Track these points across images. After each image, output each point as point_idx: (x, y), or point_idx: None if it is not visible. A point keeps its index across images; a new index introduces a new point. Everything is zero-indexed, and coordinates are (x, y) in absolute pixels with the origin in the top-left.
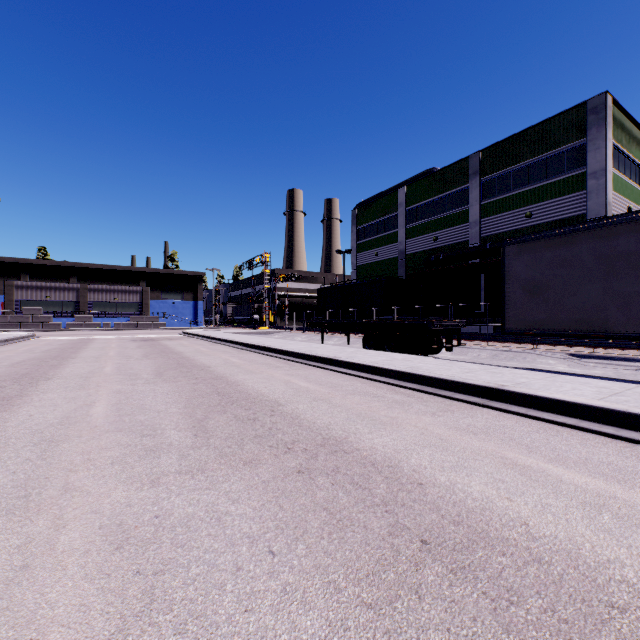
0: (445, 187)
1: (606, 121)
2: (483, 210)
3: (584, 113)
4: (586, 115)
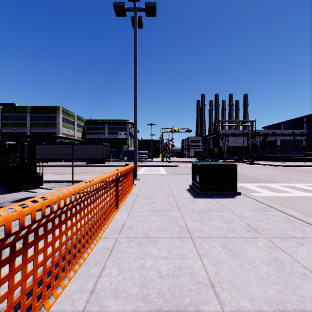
0: (19, 112)
1: (60, 112)
2: (32, 124)
3: (56, 108)
4: (56, 109)
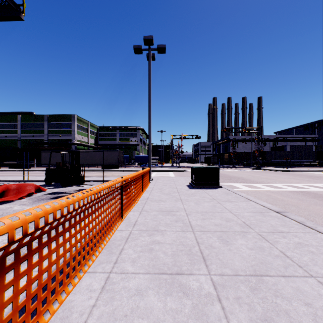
0: (37, 121)
1: (75, 120)
2: (49, 131)
3: (72, 116)
4: (72, 117)
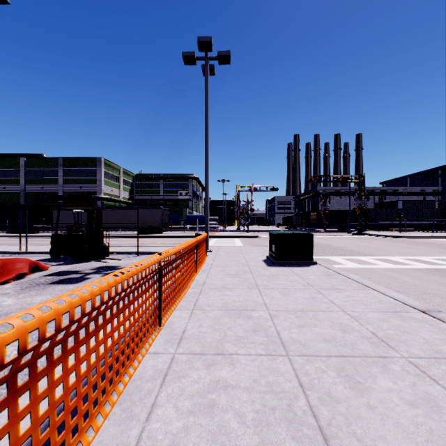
0: (48, 166)
1: (102, 165)
2: (65, 181)
3: (97, 160)
4: (97, 161)
